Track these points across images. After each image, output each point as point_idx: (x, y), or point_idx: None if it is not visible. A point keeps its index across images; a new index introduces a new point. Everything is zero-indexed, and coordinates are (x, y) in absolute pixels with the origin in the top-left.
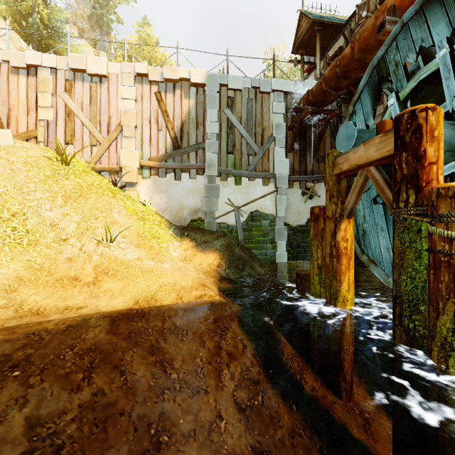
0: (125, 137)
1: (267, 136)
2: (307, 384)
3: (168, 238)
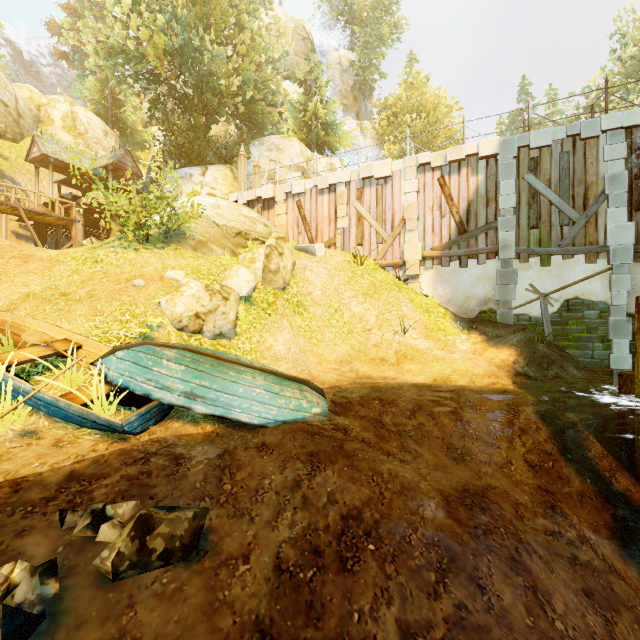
0: (408, 231)
1: (594, 195)
2: (619, 484)
3: (454, 331)
